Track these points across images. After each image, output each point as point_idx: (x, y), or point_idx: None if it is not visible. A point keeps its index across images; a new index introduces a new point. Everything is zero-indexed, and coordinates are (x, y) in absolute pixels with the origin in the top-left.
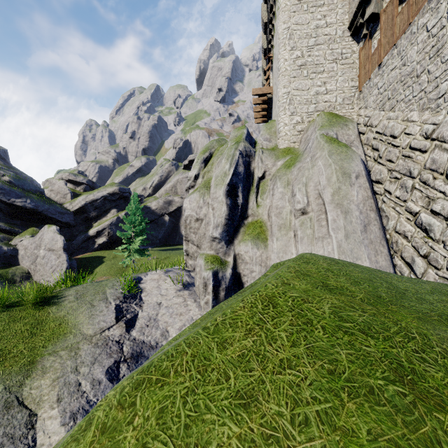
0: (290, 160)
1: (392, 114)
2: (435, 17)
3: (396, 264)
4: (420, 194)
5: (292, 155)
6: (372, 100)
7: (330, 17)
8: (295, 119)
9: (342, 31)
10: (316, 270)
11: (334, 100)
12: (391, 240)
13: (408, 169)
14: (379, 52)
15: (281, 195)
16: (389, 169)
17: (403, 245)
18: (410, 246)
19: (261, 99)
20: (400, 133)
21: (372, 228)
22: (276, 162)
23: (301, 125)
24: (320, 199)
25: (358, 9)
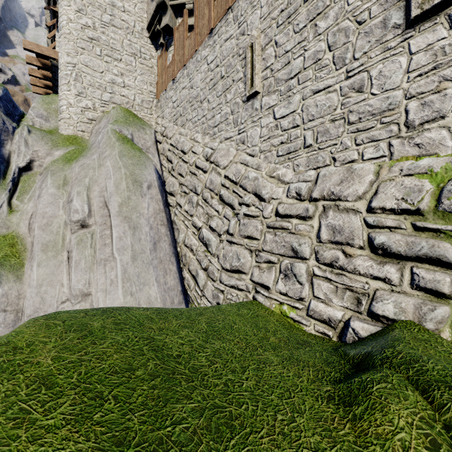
0: (73, 152)
1: (183, 130)
2: (212, 54)
3: (185, 277)
4: (202, 210)
5: (78, 146)
6: (168, 112)
7: (128, 4)
8: (84, 102)
9: (141, 27)
10: (1, 405)
11: (133, 98)
12: (181, 253)
13: (194, 185)
14: (173, 66)
15: (52, 198)
16: (180, 182)
17: (190, 258)
18: (195, 259)
19: (41, 60)
20: (188, 150)
21: (163, 245)
22: (53, 151)
23: (92, 112)
24: (106, 210)
25: (155, 13)
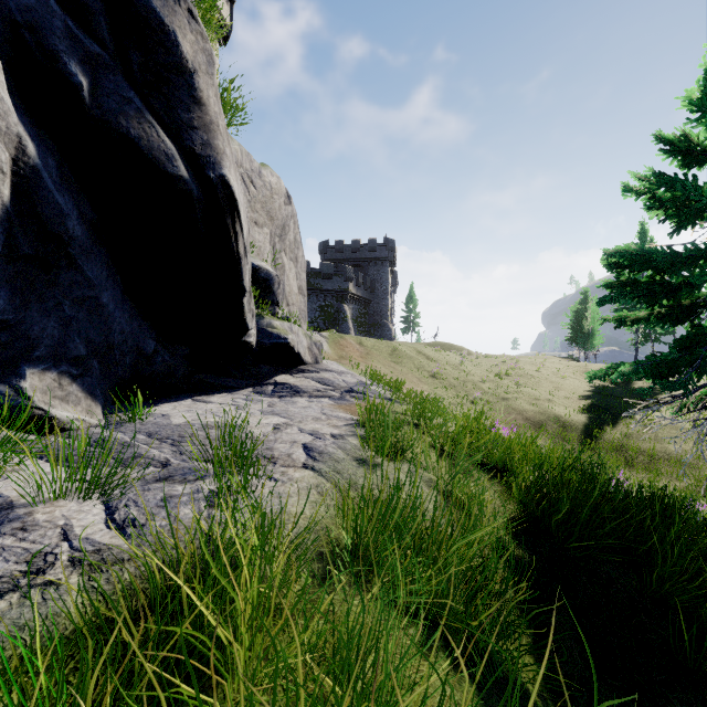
0: None
1: None
2: None
3: None
4: None
5: None
6: None
7: None
8: None
9: None
10: None
11: None
12: None
13: None
14: None
15: None
16: None
17: None
18: None
19: None
20: None
21: None
22: None
23: None
24: None
25: None
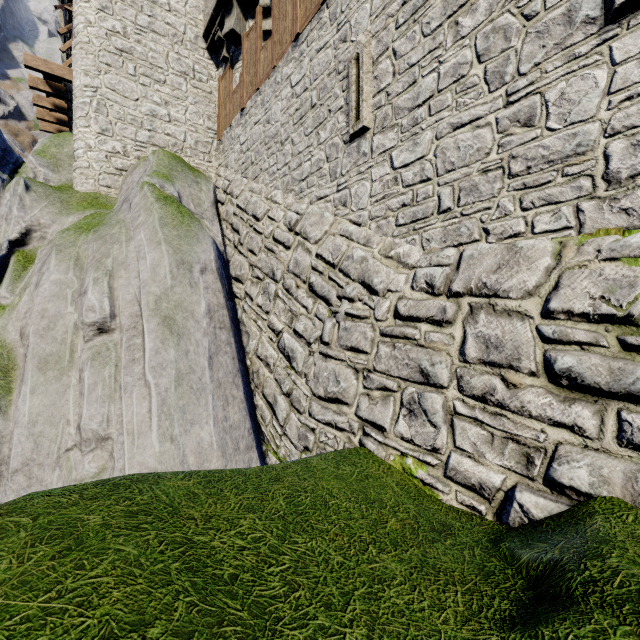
0: (91, 218)
1: (255, 185)
2: (299, 72)
3: (257, 405)
4: (283, 305)
5: (100, 208)
6: (233, 158)
7: None
8: (109, 143)
9: (195, 34)
10: None
11: (183, 138)
12: (252, 368)
13: (271, 267)
14: (241, 91)
15: (56, 288)
16: (251, 263)
17: (265, 377)
18: (273, 379)
19: (50, 84)
20: (263, 214)
21: (223, 359)
22: (63, 216)
23: (123, 159)
24: (137, 306)
25: (215, 13)
